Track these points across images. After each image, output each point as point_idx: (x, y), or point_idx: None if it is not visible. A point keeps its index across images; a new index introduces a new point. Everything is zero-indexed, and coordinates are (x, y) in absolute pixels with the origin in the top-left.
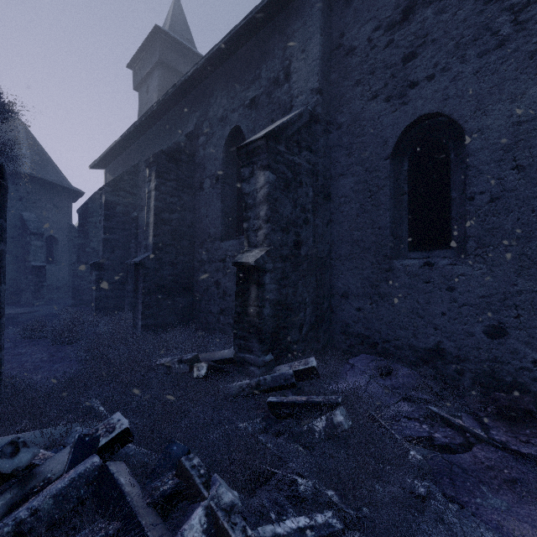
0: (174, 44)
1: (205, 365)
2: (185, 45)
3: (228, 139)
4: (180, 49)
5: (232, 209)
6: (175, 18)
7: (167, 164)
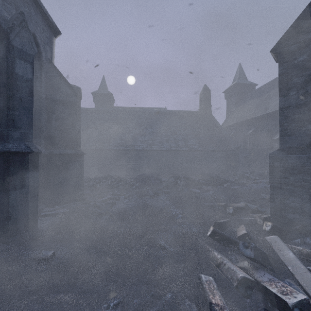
0: (240, 84)
1: (267, 171)
2: (244, 83)
3: (267, 130)
4: (243, 85)
5: (268, 144)
6: (240, 73)
7: (251, 135)
